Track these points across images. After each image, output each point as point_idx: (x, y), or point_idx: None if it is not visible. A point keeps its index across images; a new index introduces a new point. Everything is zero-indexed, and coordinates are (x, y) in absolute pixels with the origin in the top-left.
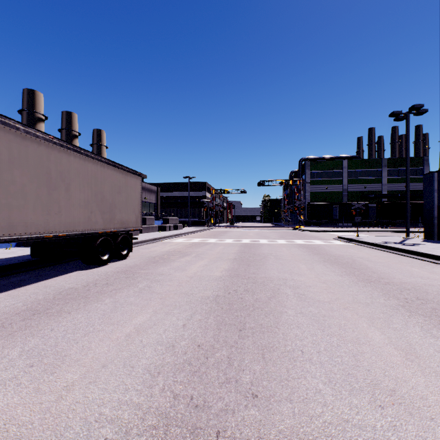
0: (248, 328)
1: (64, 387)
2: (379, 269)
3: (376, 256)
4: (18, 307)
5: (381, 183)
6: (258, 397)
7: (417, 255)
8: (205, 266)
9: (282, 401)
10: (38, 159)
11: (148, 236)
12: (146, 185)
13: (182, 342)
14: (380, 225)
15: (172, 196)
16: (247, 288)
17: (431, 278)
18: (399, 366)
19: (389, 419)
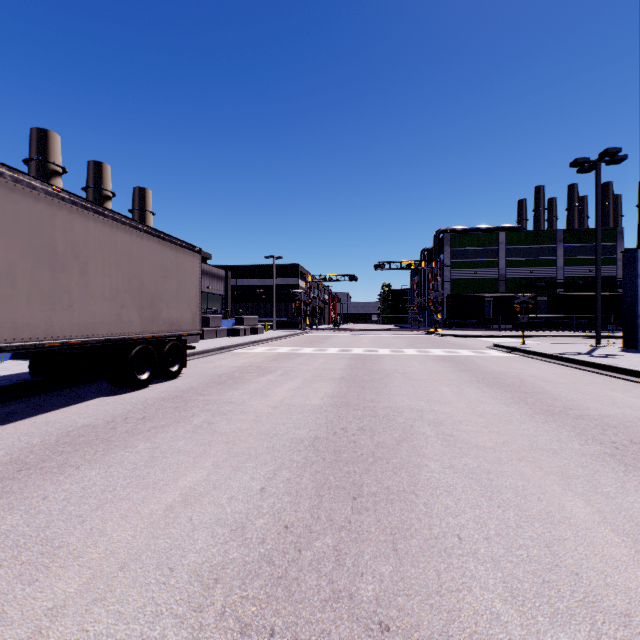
0: (367, 494)
1: (48, 610)
2: (564, 395)
3: (555, 373)
4: None
5: (555, 267)
6: (391, 629)
7: (617, 372)
8: (297, 389)
9: (433, 638)
10: (36, 224)
11: (213, 344)
12: (209, 269)
13: (258, 521)
14: (553, 327)
15: (248, 286)
16: (362, 425)
17: None
18: (627, 566)
19: None
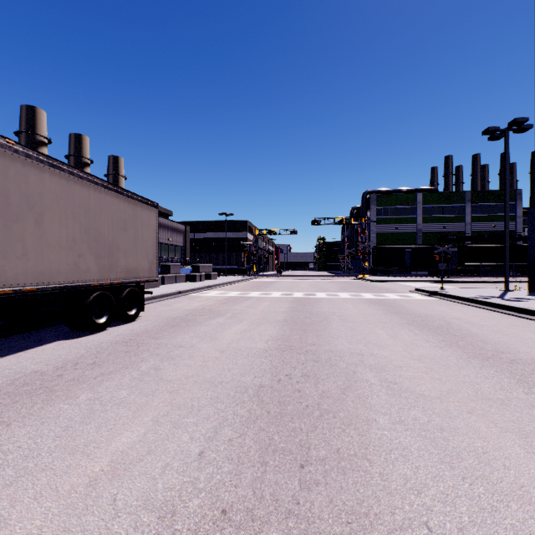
0: (315, 460)
1: None
2: (490, 337)
3: (475, 315)
4: None
5: (464, 222)
6: None
7: (532, 315)
8: (243, 332)
9: None
10: None
11: (172, 289)
12: (170, 224)
13: (192, 502)
14: (463, 273)
15: (205, 238)
16: (306, 371)
17: None
18: None
19: None
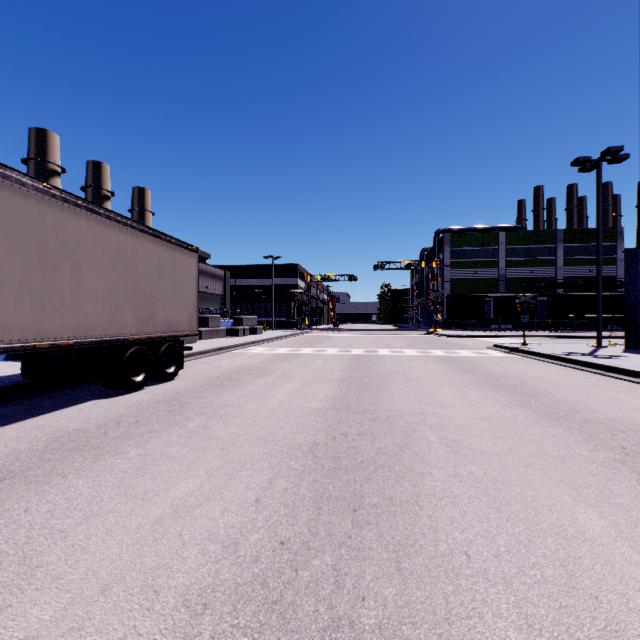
0: (368, 505)
1: None
2: (568, 397)
3: (557, 374)
4: None
5: (555, 267)
6: None
7: (621, 373)
8: (295, 391)
9: None
10: (25, 221)
11: (211, 345)
12: (208, 269)
13: (252, 536)
14: (553, 327)
15: (248, 286)
16: (362, 429)
17: None
18: None
19: None
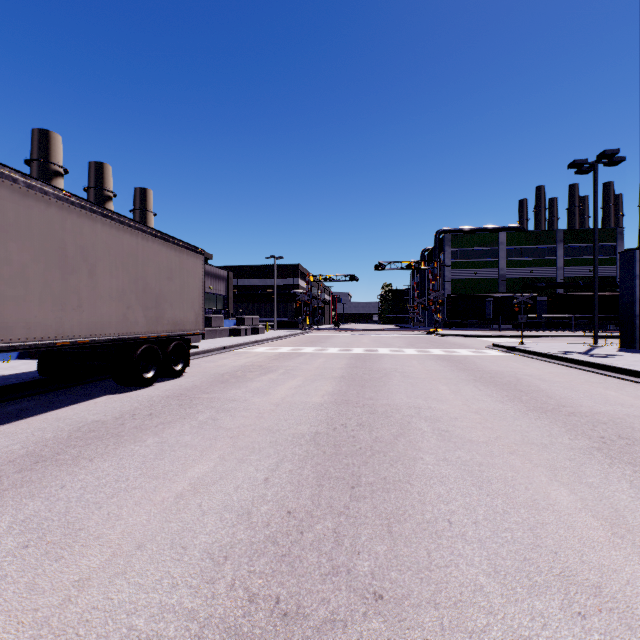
0: (365, 484)
1: (75, 582)
2: (558, 393)
3: (551, 372)
4: (13, 451)
5: (555, 267)
6: (384, 598)
7: (612, 371)
8: (298, 388)
9: (422, 605)
10: (47, 227)
11: (215, 344)
12: (211, 269)
13: (263, 507)
14: (553, 327)
15: (249, 286)
16: (361, 421)
17: (636, 406)
18: (602, 546)
19: (596, 636)
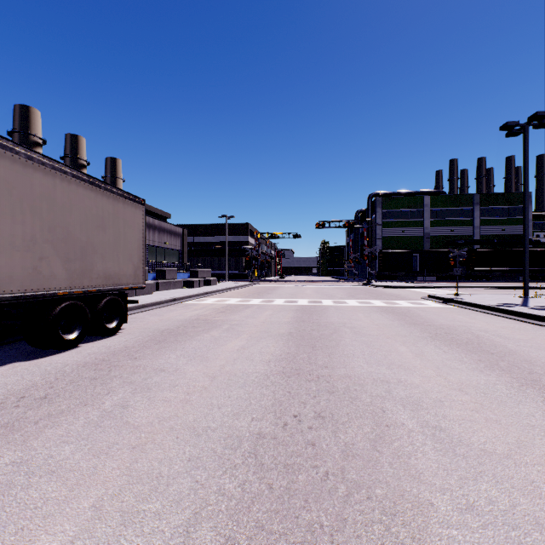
0: None
1: None
2: (534, 356)
3: (504, 327)
4: None
5: (473, 226)
6: None
7: None
8: (241, 350)
9: None
10: None
11: (166, 296)
12: (167, 226)
13: None
14: (472, 279)
15: (204, 242)
16: (319, 408)
17: None
18: None
19: None
